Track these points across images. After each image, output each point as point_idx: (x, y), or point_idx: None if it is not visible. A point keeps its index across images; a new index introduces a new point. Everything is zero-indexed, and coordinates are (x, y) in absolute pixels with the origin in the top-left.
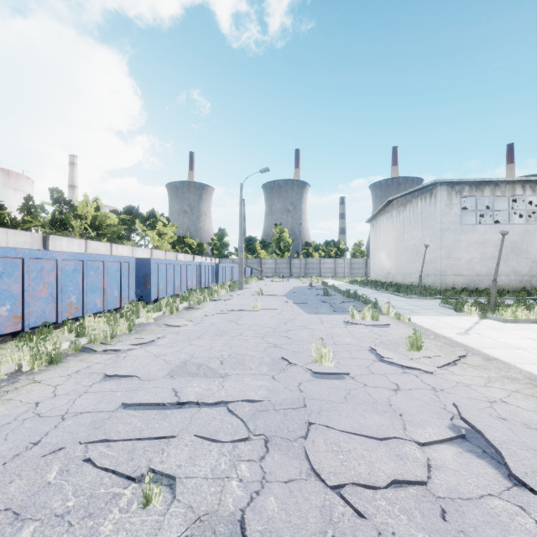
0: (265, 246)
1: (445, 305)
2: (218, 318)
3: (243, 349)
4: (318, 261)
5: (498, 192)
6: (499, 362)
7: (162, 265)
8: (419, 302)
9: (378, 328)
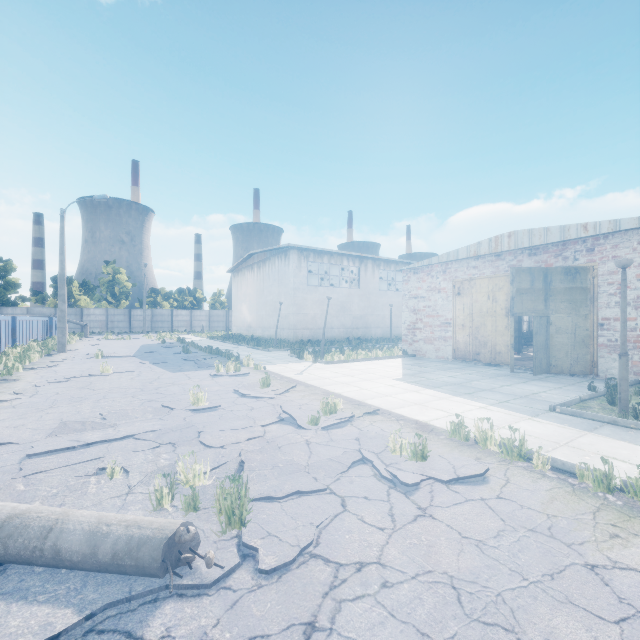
0: (89, 290)
1: (293, 355)
2: (59, 387)
3: (118, 407)
4: (169, 312)
5: (333, 261)
6: (313, 387)
7: None
8: (275, 354)
9: (241, 377)
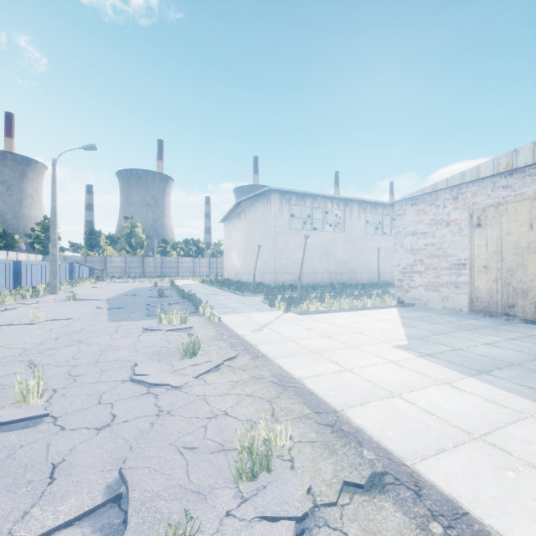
0: (113, 241)
1: (266, 301)
2: None
3: None
4: (176, 260)
5: (316, 204)
6: (263, 360)
7: None
8: (249, 299)
9: (178, 333)
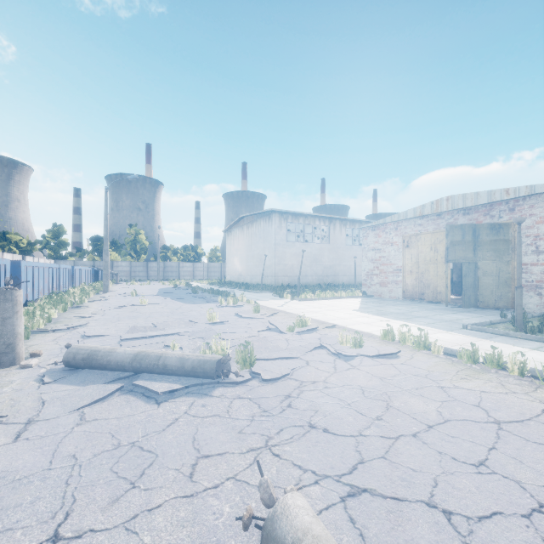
0: (117, 247)
1: (276, 295)
2: (117, 311)
3: (161, 321)
4: (177, 264)
5: (307, 222)
6: (290, 313)
7: (29, 268)
8: (261, 294)
9: (238, 307)
